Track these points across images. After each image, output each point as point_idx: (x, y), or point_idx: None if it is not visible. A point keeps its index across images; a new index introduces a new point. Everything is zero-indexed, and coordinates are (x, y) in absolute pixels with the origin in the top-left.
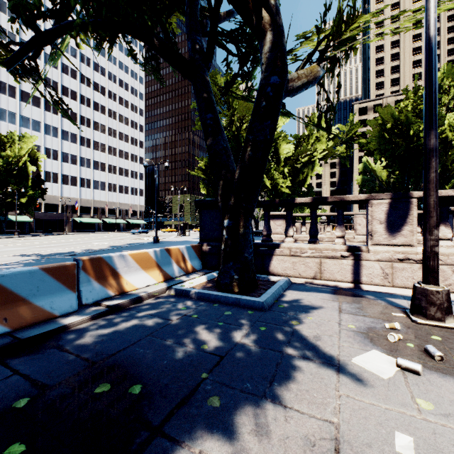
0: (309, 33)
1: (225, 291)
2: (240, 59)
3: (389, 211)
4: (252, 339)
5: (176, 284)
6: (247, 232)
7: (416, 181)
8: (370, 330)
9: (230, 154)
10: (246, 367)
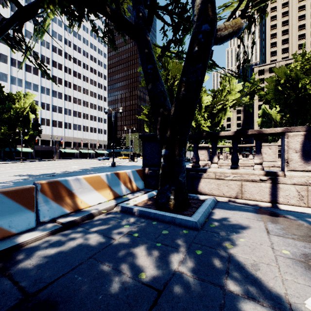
0: (229, 3)
1: (162, 209)
2: (174, 28)
3: (304, 142)
4: (189, 266)
5: (123, 202)
6: (181, 159)
7: (303, 121)
8: (307, 257)
9: (166, 96)
10: (186, 310)
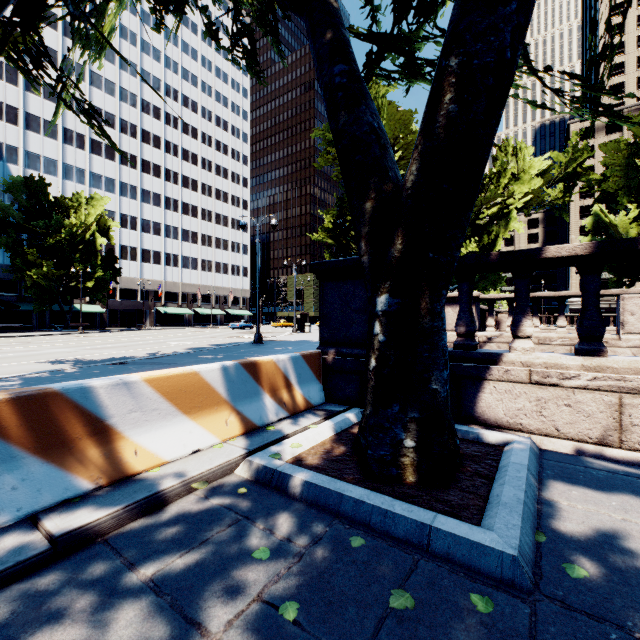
0: None
1: (379, 480)
2: (397, 7)
3: None
4: None
5: (264, 447)
6: (436, 326)
7: None
8: None
9: (387, 144)
10: None
